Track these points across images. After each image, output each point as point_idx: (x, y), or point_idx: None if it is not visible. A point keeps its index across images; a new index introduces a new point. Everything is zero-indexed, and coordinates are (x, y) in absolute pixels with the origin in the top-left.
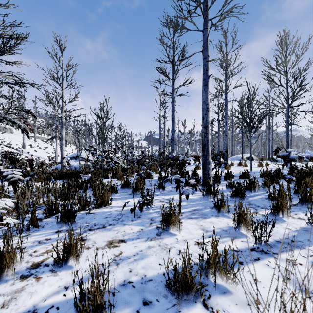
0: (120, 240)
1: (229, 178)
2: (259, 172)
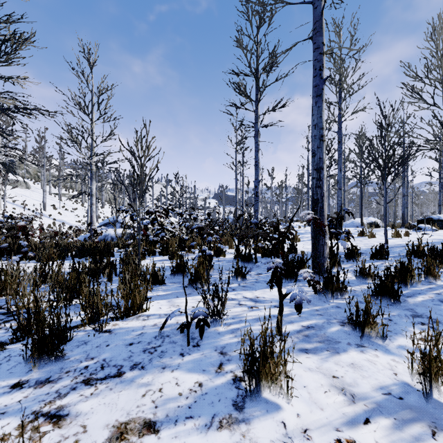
0: (144, 423)
1: (353, 257)
2: (401, 248)
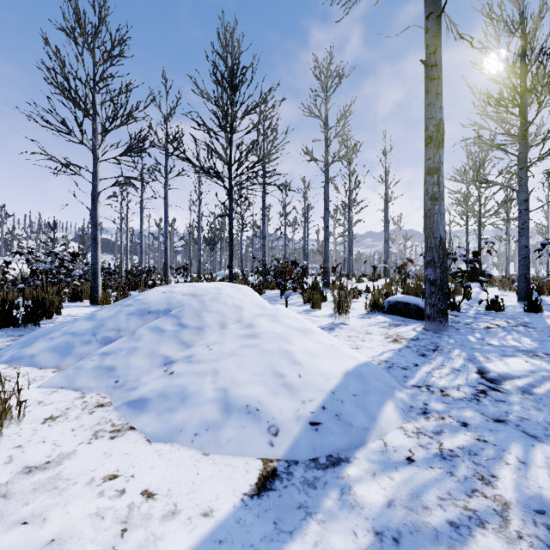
0: None
1: None
2: None
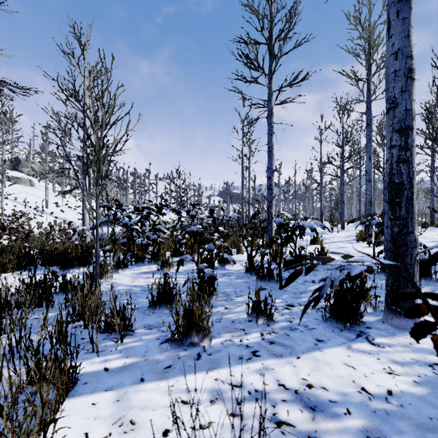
0: None
1: (427, 276)
2: None
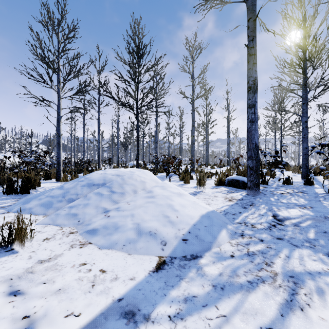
0: None
1: None
2: None
